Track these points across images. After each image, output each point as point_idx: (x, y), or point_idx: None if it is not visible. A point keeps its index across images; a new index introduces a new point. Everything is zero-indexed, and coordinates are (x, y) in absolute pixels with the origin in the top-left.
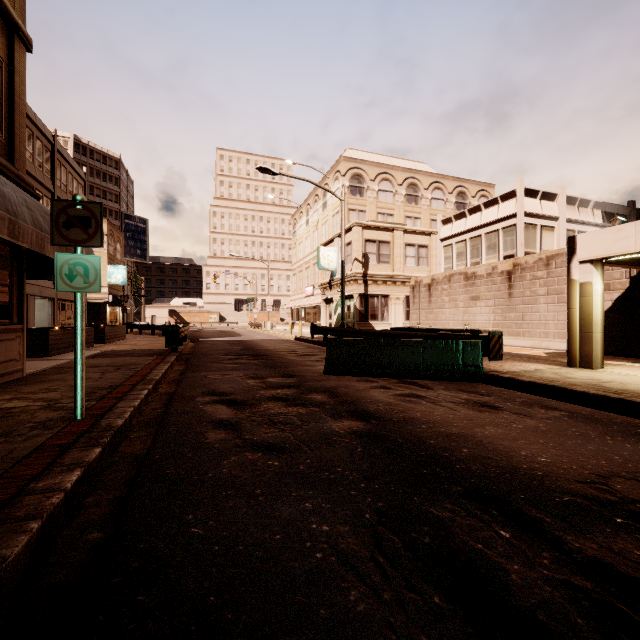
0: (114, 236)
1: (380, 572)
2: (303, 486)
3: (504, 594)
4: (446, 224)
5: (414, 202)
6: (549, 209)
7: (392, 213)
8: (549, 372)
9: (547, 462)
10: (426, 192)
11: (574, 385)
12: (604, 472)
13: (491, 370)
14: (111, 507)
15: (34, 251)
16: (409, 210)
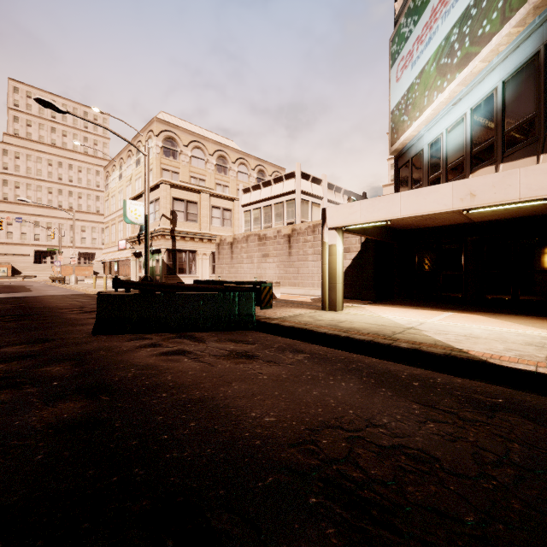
0: None
1: None
2: None
3: None
4: (246, 193)
5: (223, 172)
6: (317, 190)
7: (204, 178)
8: (307, 316)
9: (271, 422)
10: (234, 165)
11: (320, 327)
12: (317, 424)
13: (265, 317)
14: None
15: None
16: (219, 178)
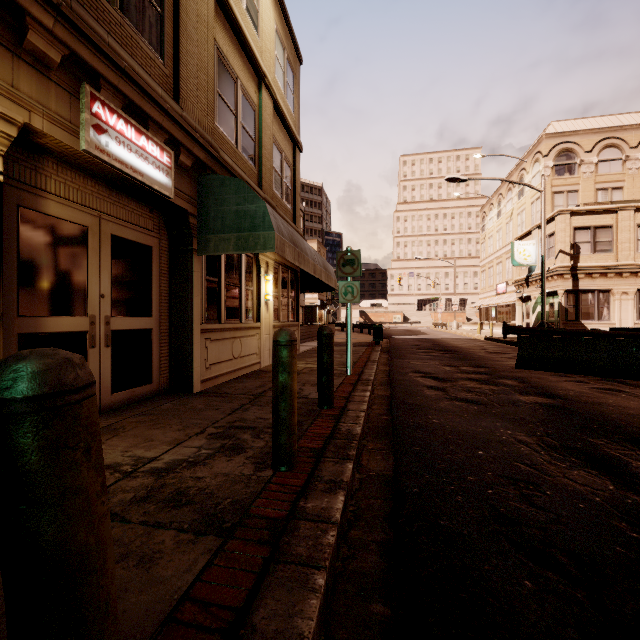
0: (321, 252)
1: (540, 447)
2: (494, 418)
3: (620, 466)
4: None
5: None
6: None
7: (620, 186)
8: None
9: None
10: None
11: None
12: None
13: None
14: (386, 411)
15: (303, 276)
16: None
